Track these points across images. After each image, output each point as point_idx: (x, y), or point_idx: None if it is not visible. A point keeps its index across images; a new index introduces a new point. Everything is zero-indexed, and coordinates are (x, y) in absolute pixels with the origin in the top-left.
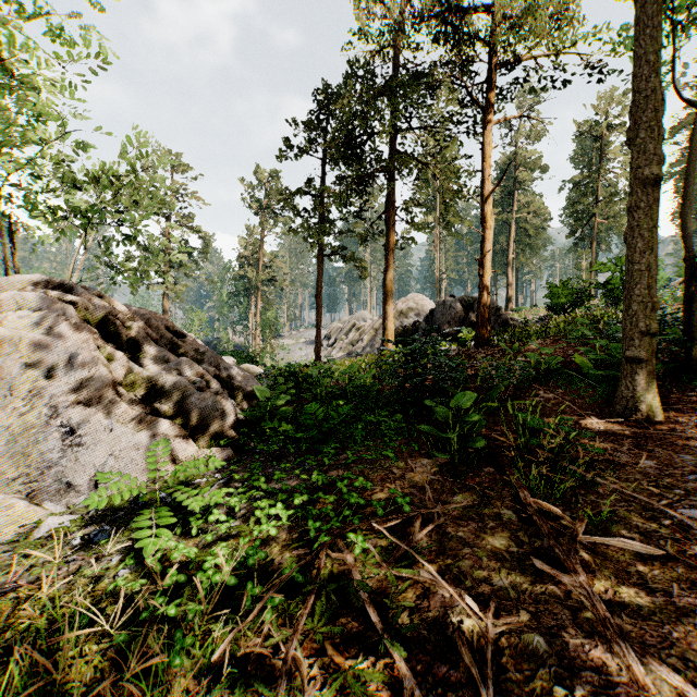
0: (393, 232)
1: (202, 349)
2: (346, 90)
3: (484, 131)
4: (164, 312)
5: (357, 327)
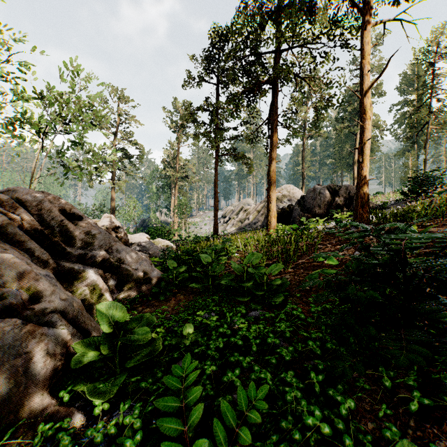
0: (275, 133)
1: (93, 231)
2: None
3: (363, 32)
4: (111, 199)
5: (244, 209)
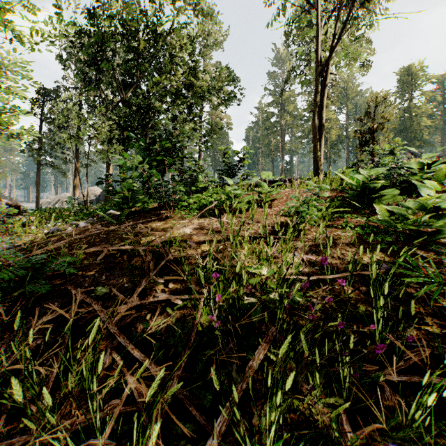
0: (78, 162)
1: None
2: (55, 93)
3: None
4: None
5: (61, 201)
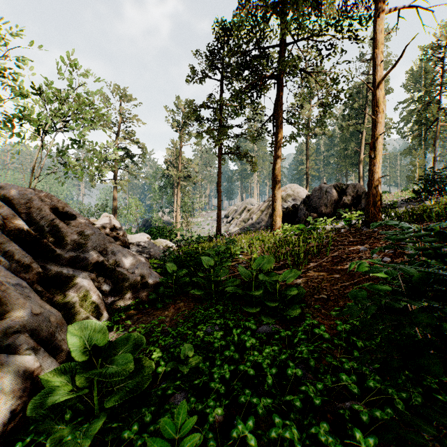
0: (281, 129)
1: (86, 231)
2: None
3: (375, 20)
4: (114, 199)
5: (248, 209)
